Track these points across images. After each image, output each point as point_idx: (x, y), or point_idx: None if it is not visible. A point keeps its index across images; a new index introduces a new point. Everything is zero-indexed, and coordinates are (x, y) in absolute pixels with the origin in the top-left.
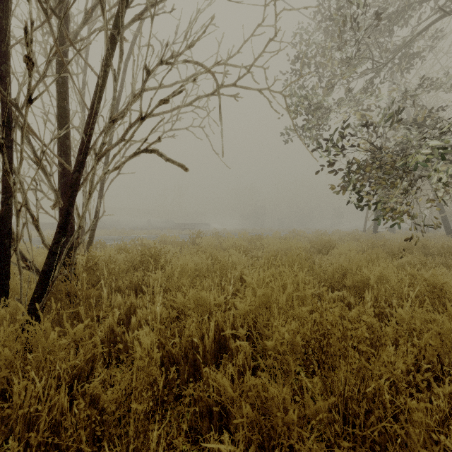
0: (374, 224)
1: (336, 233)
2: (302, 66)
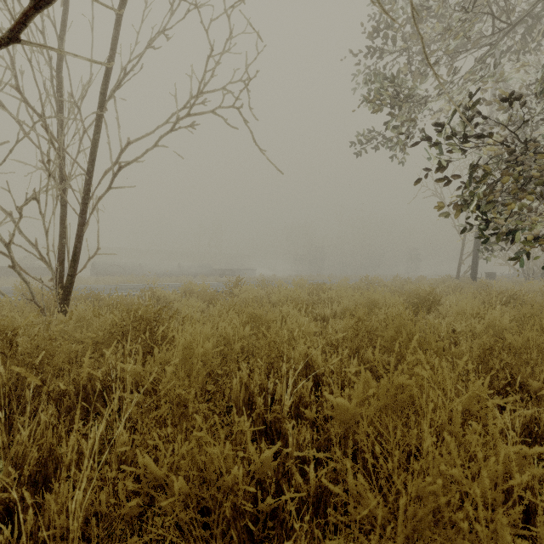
0: (472, 268)
1: (422, 280)
2: (386, 39)
